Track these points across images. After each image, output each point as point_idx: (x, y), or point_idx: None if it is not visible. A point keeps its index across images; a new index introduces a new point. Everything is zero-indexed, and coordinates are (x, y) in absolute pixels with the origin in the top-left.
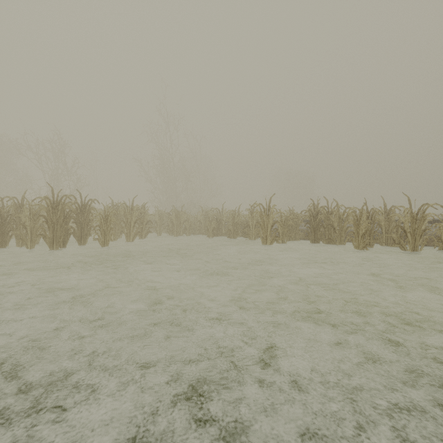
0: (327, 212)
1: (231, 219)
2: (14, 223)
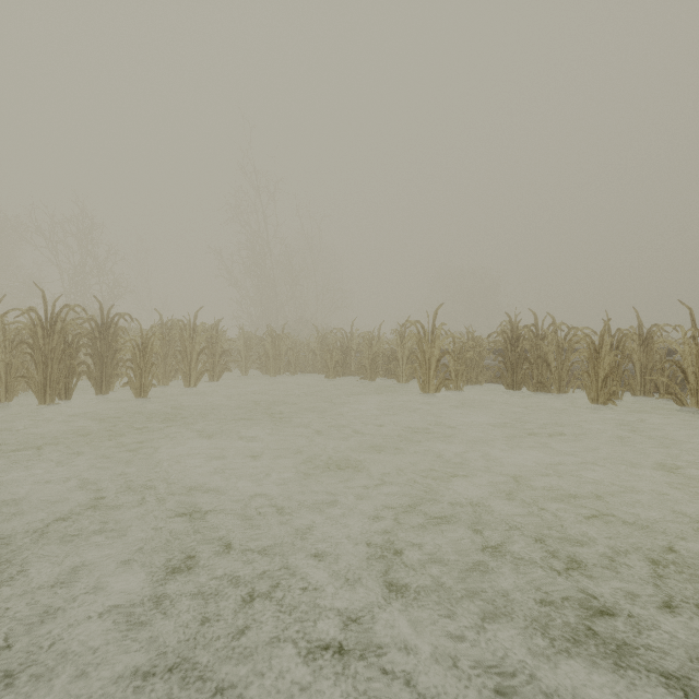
0: (536, 335)
1: (366, 348)
2: None
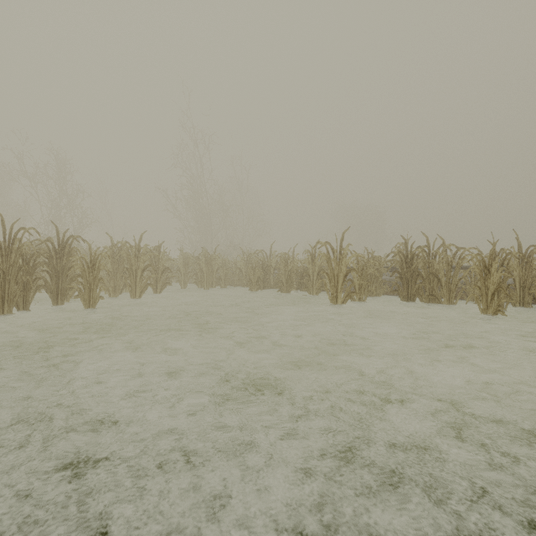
0: (427, 254)
1: (283, 266)
2: None
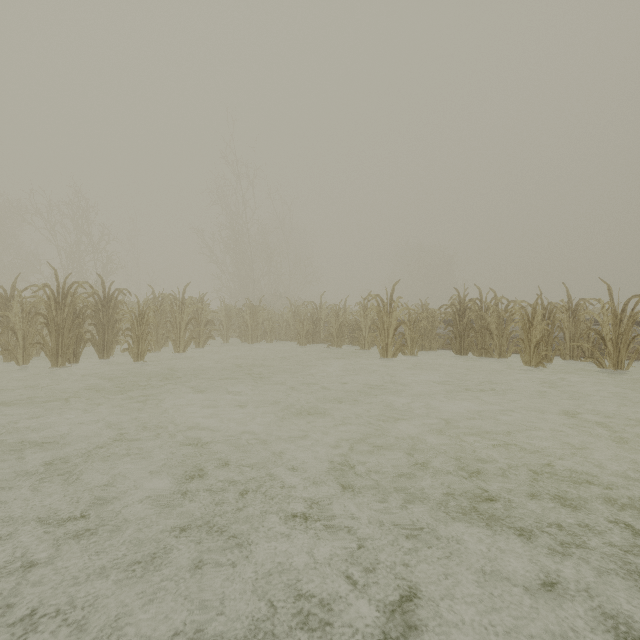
0: (480, 307)
1: (333, 318)
2: (0, 326)
